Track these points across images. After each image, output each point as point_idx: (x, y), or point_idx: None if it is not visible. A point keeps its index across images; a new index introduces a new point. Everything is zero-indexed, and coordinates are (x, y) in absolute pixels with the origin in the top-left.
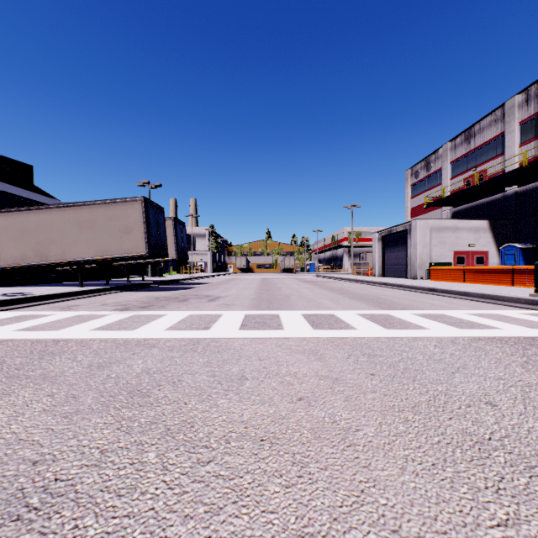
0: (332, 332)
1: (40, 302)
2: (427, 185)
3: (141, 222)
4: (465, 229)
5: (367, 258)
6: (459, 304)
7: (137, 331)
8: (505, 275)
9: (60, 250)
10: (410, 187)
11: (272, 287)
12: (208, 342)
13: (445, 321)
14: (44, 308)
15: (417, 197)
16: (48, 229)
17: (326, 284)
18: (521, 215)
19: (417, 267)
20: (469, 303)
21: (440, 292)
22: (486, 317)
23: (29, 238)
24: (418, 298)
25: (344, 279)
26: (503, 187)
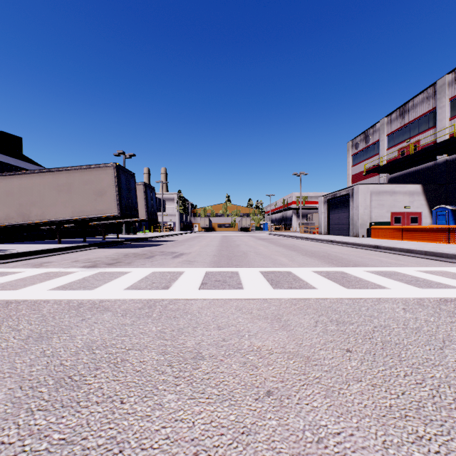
0: (292, 292)
1: (16, 258)
2: (366, 155)
3: (113, 186)
4: (401, 192)
5: (313, 218)
6: (406, 261)
7: (96, 291)
8: (441, 233)
9: (41, 211)
10: (351, 157)
11: (231, 244)
12: (165, 304)
13: (401, 279)
14: (18, 264)
15: (357, 165)
16: (29, 192)
17: (279, 241)
18: (451, 180)
19: (359, 226)
20: (414, 259)
21: (383, 249)
22: (438, 274)
23: (13, 200)
24: (365, 255)
25: (294, 237)
26: (435, 155)
